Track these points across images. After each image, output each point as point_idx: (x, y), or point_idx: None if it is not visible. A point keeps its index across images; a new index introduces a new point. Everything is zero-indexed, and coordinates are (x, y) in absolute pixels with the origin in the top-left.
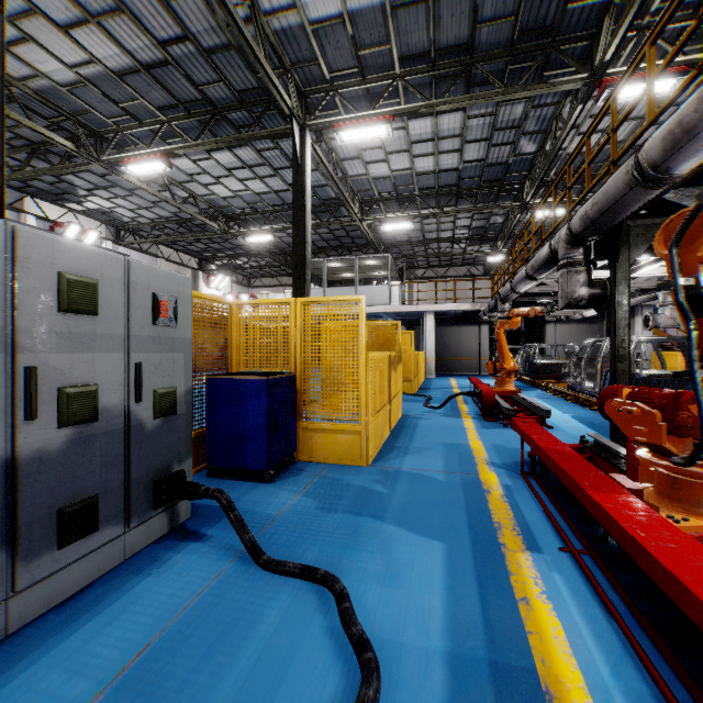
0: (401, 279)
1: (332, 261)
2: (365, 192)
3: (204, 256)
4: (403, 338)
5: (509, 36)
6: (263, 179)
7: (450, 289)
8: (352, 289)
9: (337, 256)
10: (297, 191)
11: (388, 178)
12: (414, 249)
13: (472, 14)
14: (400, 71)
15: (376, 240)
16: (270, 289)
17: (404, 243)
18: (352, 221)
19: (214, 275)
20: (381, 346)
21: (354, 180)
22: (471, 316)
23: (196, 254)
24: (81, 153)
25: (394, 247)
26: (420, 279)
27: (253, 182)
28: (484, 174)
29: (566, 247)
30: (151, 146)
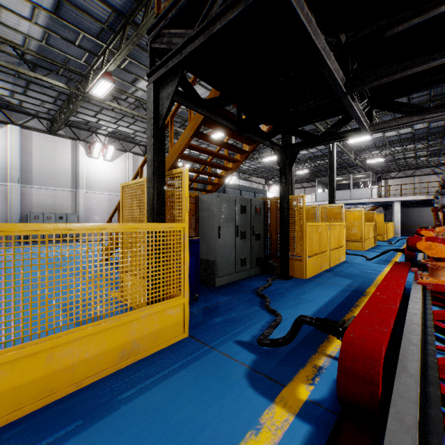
0: (379, 181)
1: (336, 177)
2: (357, 147)
3: (268, 178)
4: (378, 217)
5: (427, 97)
6: (307, 150)
7: (411, 188)
8: (348, 191)
9: (338, 172)
10: (330, 164)
11: (370, 141)
12: (388, 164)
13: (407, 97)
14: (375, 114)
15: (362, 164)
16: (297, 190)
17: (381, 162)
18: (349, 160)
19: (271, 186)
20: (367, 220)
21: (351, 144)
22: (429, 202)
23: (264, 177)
24: (249, 157)
25: (374, 165)
26: (393, 178)
27: (302, 151)
28: (429, 131)
29: (439, 188)
30: (271, 151)
